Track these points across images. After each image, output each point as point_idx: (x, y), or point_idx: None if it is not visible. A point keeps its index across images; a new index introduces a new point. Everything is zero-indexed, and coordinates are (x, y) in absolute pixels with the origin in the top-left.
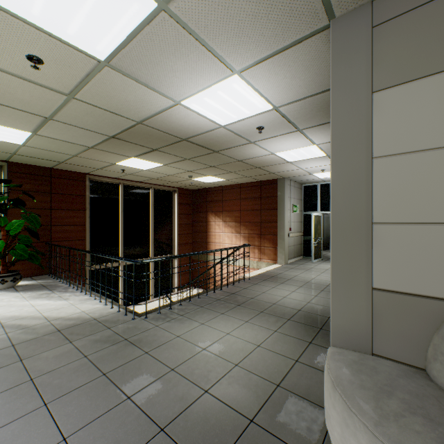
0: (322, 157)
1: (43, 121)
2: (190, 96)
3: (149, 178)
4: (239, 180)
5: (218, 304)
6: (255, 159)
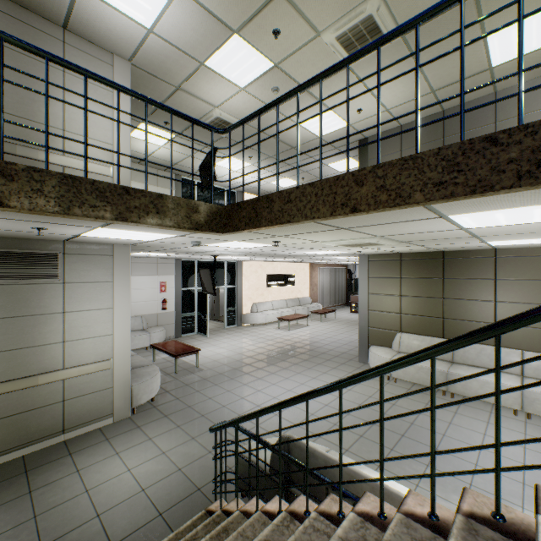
0: None
1: None
2: None
3: None
4: None
5: None
6: None
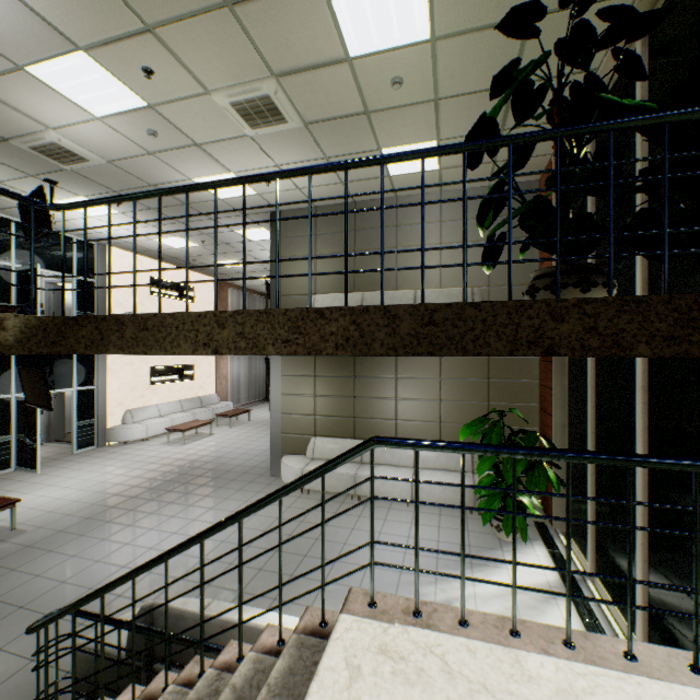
0: None
1: (250, 1)
2: None
3: None
4: None
5: None
6: None
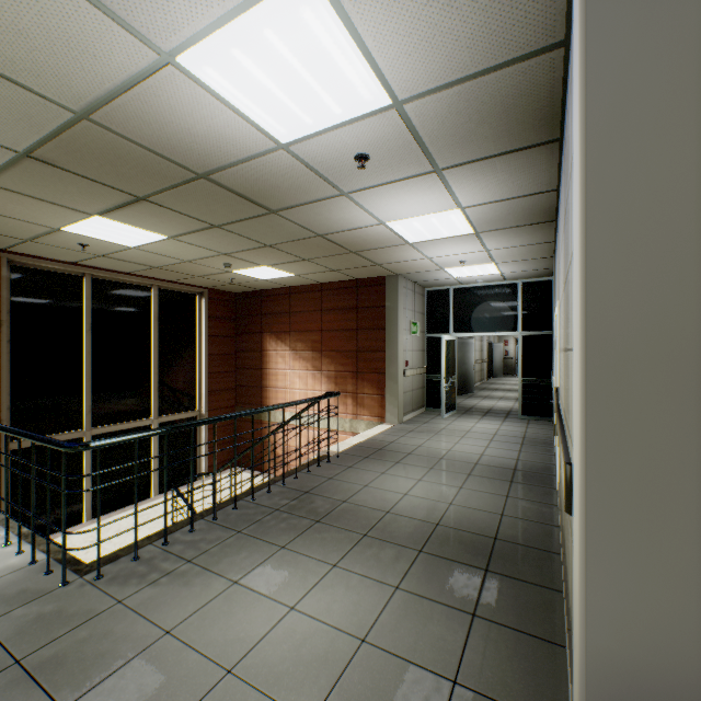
0: (467, 237)
1: None
2: (196, 40)
3: (146, 266)
4: (320, 277)
5: (274, 523)
6: (349, 233)
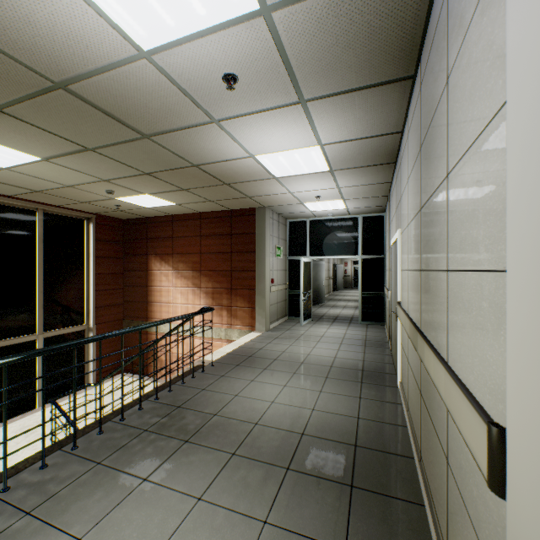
0: (324, 174)
1: None
2: None
3: (26, 190)
4: (199, 207)
5: (140, 448)
6: (222, 164)
